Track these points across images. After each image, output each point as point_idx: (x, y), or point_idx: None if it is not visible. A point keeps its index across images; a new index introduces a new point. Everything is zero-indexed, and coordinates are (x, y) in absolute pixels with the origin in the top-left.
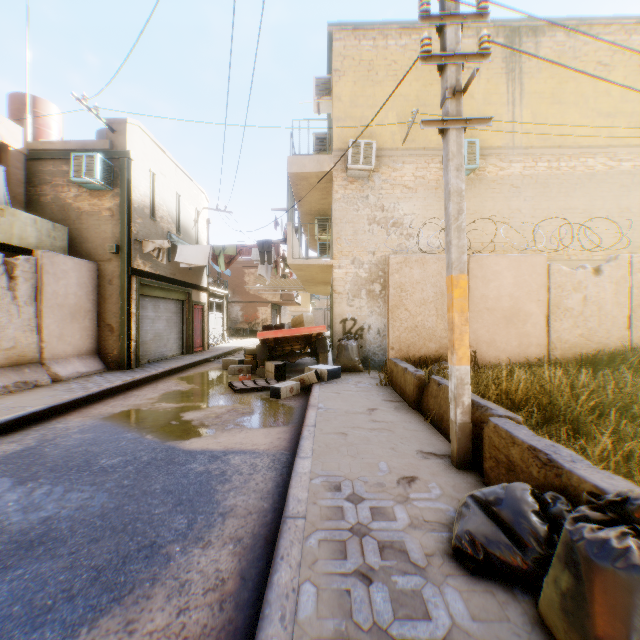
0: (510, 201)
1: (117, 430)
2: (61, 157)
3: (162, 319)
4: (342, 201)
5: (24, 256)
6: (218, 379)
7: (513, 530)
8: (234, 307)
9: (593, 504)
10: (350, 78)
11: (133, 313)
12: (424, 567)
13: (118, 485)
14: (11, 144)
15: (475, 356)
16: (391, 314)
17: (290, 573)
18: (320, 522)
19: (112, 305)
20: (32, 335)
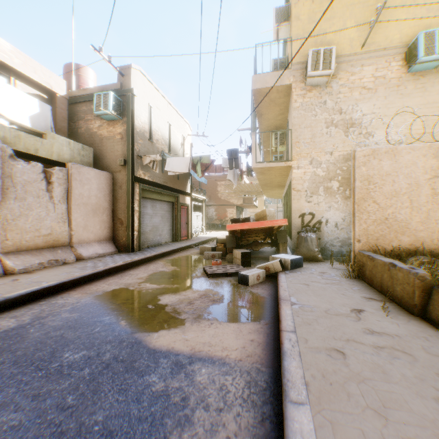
0: None
1: (100, 311)
2: (89, 99)
3: (158, 215)
4: (300, 109)
5: (58, 167)
6: (195, 262)
7: None
8: (210, 209)
9: None
10: None
11: (136, 210)
12: None
13: (59, 403)
14: (57, 92)
15: None
16: (357, 207)
17: None
18: None
19: (121, 204)
20: (64, 225)
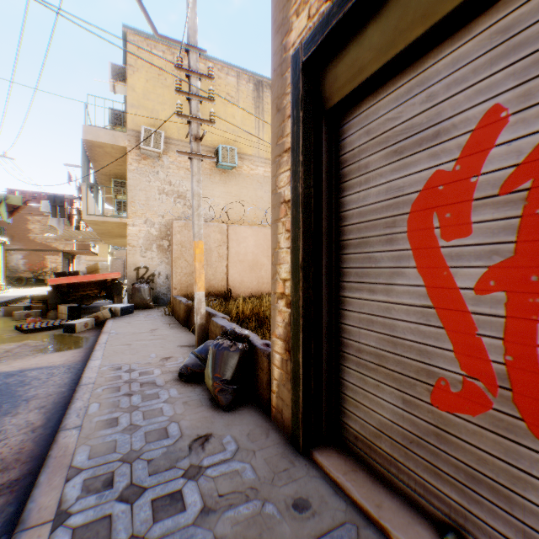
0: (257, 191)
1: None
2: None
3: None
4: (136, 172)
5: None
6: (1, 325)
7: (203, 358)
8: (15, 255)
9: (223, 335)
10: (143, 75)
11: None
12: (163, 386)
13: None
14: None
15: (231, 291)
16: (174, 263)
17: (84, 403)
18: (105, 383)
19: None
20: None
